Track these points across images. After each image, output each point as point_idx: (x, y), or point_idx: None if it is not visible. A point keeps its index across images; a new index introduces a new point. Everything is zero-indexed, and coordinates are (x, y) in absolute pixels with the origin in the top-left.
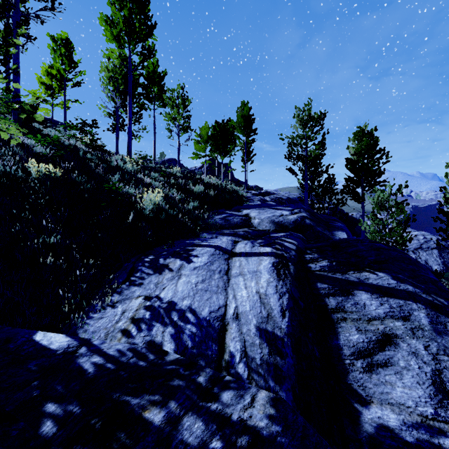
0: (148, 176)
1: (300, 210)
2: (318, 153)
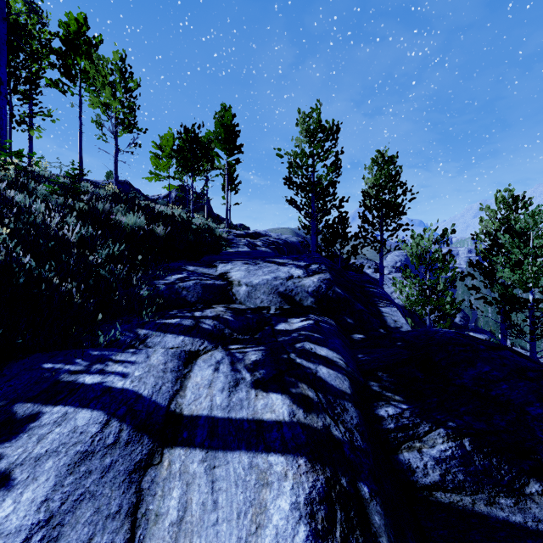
0: (31, 193)
1: (320, 266)
2: (330, 180)
